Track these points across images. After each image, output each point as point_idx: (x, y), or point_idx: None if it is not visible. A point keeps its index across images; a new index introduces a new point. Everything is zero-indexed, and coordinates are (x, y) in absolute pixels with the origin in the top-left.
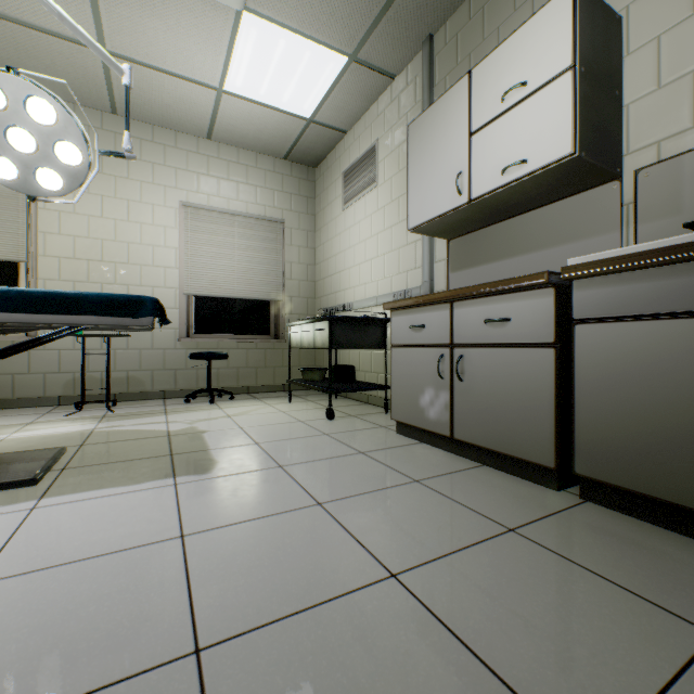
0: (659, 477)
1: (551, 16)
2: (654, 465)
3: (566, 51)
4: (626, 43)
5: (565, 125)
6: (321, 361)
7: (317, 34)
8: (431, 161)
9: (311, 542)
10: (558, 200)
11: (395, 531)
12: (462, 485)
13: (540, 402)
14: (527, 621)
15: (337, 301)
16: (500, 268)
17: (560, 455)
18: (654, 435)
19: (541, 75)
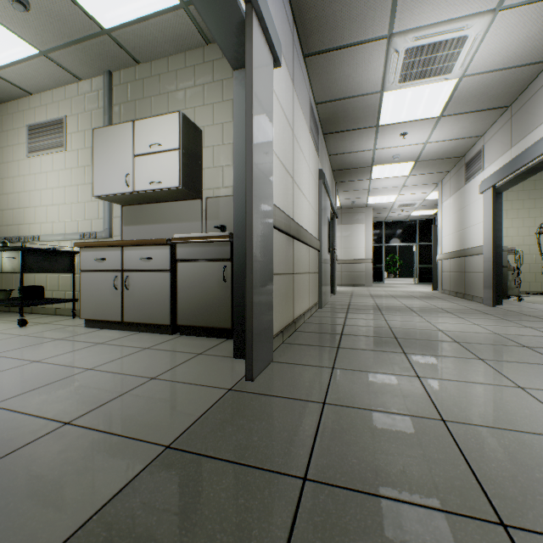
0: (202, 318)
1: (171, 121)
2: (201, 314)
3: (177, 141)
4: (204, 142)
5: (177, 173)
6: None
7: (9, 24)
8: (110, 159)
9: (39, 372)
10: (180, 200)
11: (89, 359)
12: (127, 340)
13: (165, 296)
14: (145, 365)
15: (21, 233)
16: (153, 228)
17: (173, 319)
18: (201, 303)
19: (168, 145)
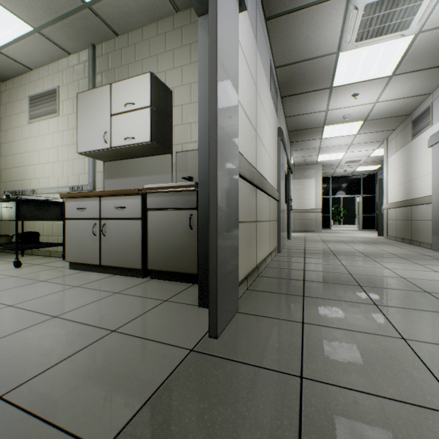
0: (170, 264)
1: (143, 81)
2: (169, 260)
3: (148, 99)
4: (174, 102)
5: (148, 129)
6: (8, 230)
7: (5, 3)
8: (91, 119)
9: (6, 319)
10: (152, 155)
11: (59, 305)
12: (101, 283)
13: (137, 242)
14: (110, 313)
15: (24, 187)
16: (129, 181)
17: (144, 263)
18: (169, 250)
19: (140, 103)
